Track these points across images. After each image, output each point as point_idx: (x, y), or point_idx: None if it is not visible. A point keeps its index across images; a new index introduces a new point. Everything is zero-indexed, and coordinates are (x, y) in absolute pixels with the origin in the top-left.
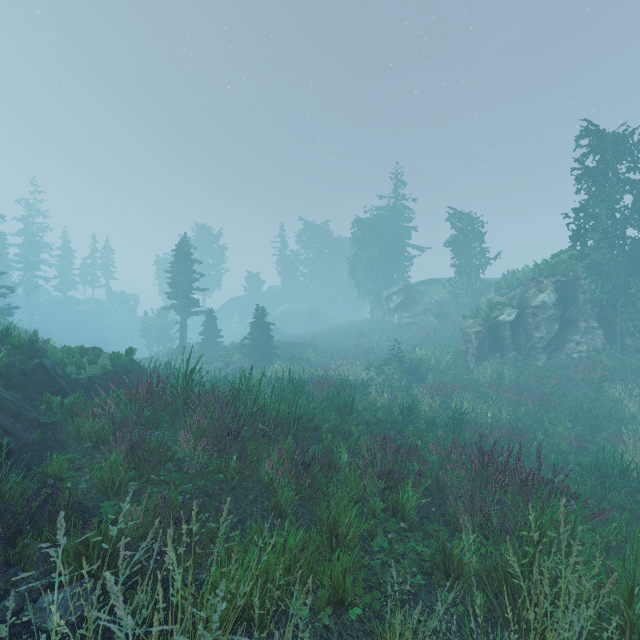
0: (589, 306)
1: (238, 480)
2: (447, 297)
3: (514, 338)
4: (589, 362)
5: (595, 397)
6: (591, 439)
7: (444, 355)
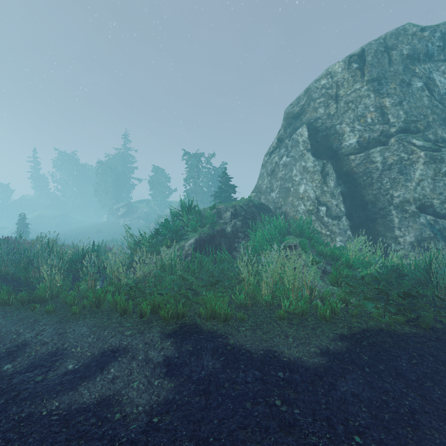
0: None
1: None
2: (151, 210)
3: None
4: None
5: None
6: None
7: None
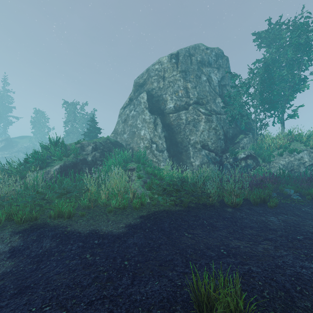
0: None
1: None
2: (31, 145)
3: None
4: None
5: None
6: None
7: None
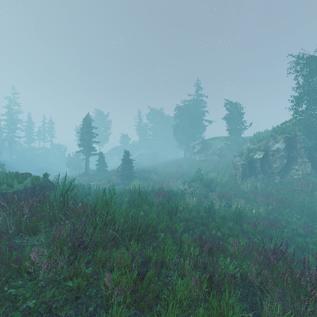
0: (303, 150)
1: (85, 285)
2: (224, 146)
3: (262, 167)
4: (305, 180)
5: (310, 200)
6: (313, 225)
7: (223, 176)
